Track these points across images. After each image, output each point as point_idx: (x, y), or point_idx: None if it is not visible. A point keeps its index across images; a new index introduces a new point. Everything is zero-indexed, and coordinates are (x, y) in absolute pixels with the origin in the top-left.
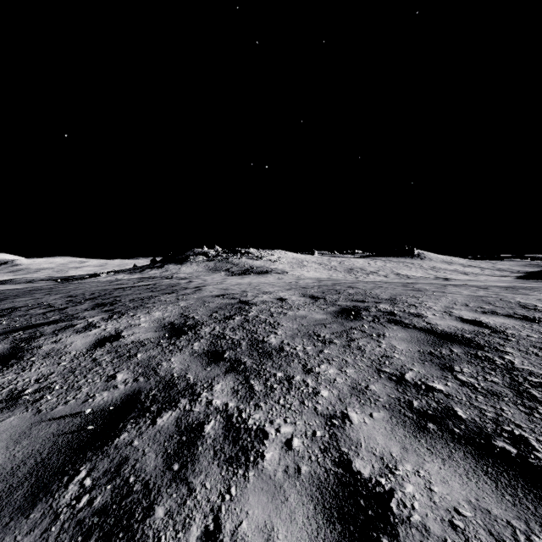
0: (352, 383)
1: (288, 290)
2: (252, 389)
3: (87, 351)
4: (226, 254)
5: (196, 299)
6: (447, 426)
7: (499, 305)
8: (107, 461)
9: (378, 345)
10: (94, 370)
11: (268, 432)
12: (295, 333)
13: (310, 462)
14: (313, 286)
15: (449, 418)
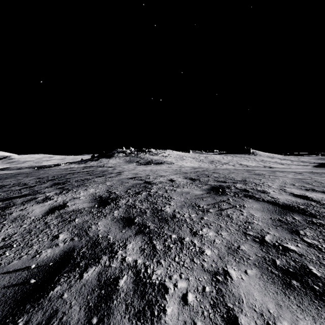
0: (227, 243)
1: (175, 174)
2: (155, 248)
3: (42, 216)
4: (136, 152)
5: (117, 180)
6: (308, 283)
7: (315, 184)
8: (40, 313)
9: (241, 213)
10: (44, 231)
11: (168, 287)
12: (182, 204)
13: (203, 318)
14: (191, 172)
15: (307, 276)
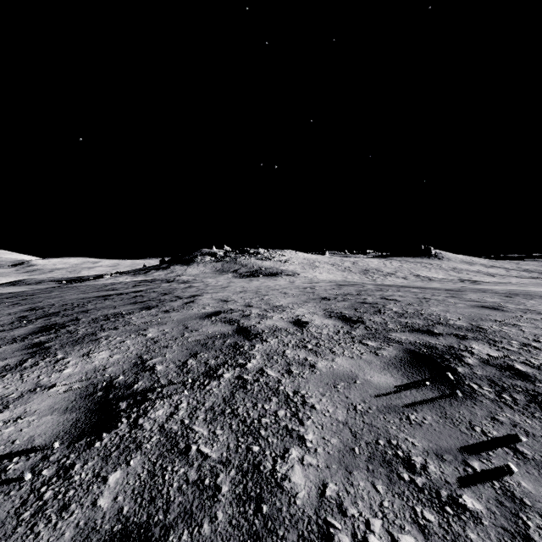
0: None
1: (305, 302)
2: None
3: None
4: (234, 254)
5: (175, 322)
6: None
7: None
8: None
9: None
10: None
11: None
12: (346, 444)
13: None
14: (336, 296)
15: None
